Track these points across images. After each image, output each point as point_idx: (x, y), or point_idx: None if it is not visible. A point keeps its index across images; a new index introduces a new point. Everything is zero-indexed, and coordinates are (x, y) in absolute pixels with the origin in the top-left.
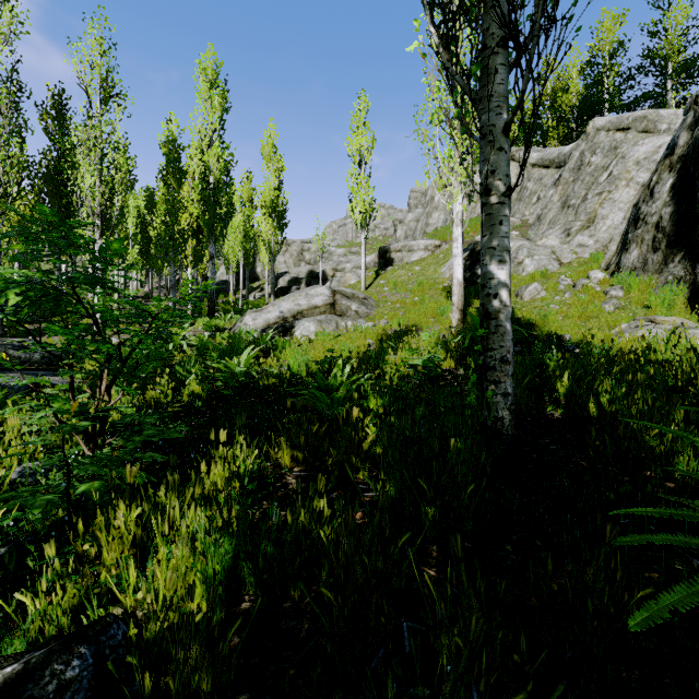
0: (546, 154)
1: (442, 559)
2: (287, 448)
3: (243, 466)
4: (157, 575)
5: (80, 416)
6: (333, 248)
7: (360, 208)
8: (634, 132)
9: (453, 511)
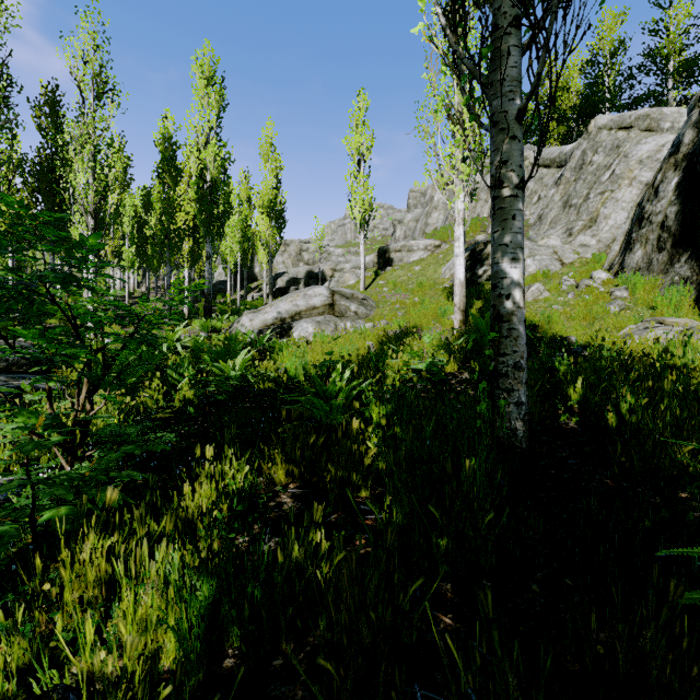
0: (547, 153)
1: (459, 602)
2: (282, 462)
3: (232, 484)
4: (122, 630)
5: (53, 429)
6: (332, 248)
7: (360, 207)
8: (636, 131)
9: (469, 541)
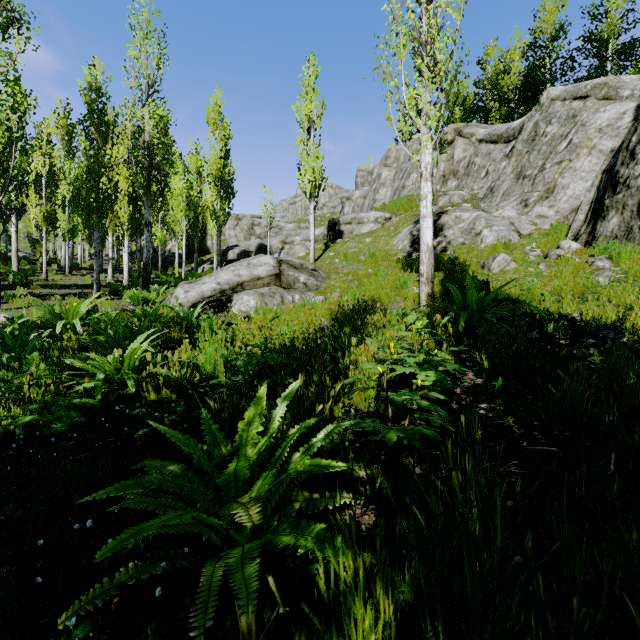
0: (494, 129)
1: None
2: None
3: None
4: None
5: None
6: (283, 223)
7: (310, 176)
8: (593, 100)
9: None
